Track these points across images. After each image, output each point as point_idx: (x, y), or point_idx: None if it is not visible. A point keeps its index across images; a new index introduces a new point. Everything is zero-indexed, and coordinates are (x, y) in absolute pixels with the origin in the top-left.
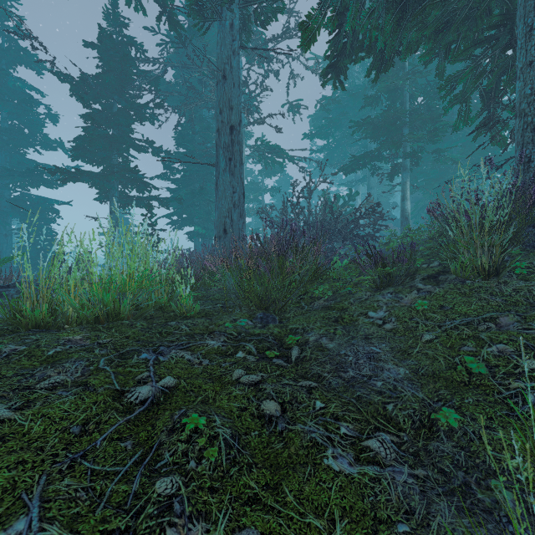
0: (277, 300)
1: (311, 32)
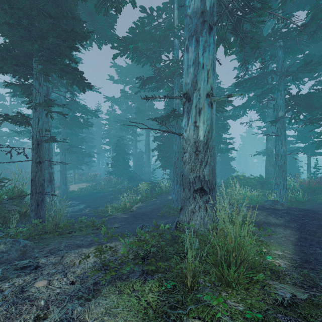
0: (314, 191)
1: (317, 147)
